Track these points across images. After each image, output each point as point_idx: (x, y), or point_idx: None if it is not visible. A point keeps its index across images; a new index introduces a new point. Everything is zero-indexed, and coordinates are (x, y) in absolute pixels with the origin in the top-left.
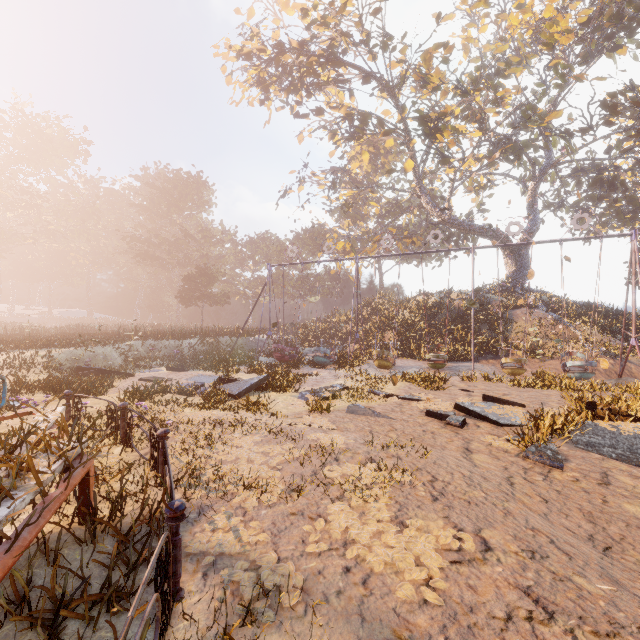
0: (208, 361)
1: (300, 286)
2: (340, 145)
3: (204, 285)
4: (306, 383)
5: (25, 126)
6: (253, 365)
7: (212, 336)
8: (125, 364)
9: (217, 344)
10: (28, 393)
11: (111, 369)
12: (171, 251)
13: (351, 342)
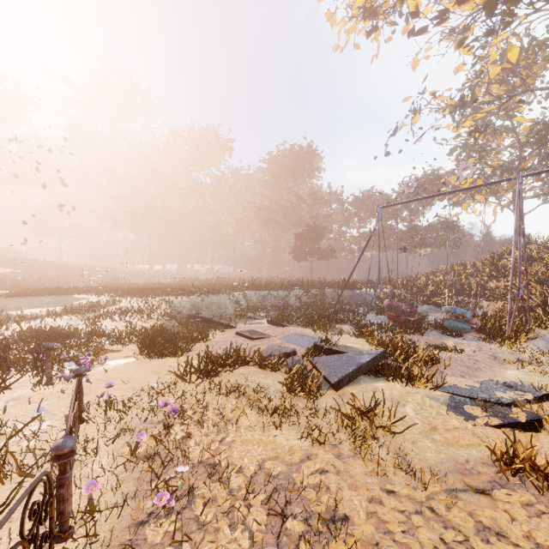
0: (309, 315)
1: (408, 238)
2: (470, 53)
3: (313, 241)
4: (447, 367)
5: (195, 138)
6: (360, 326)
7: (317, 288)
8: (235, 313)
9: (322, 296)
10: (128, 342)
11: (221, 318)
12: (287, 215)
13: (485, 300)
